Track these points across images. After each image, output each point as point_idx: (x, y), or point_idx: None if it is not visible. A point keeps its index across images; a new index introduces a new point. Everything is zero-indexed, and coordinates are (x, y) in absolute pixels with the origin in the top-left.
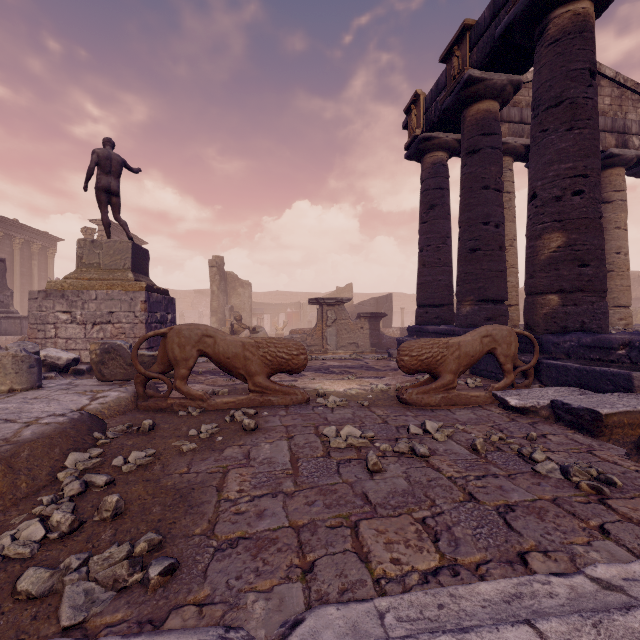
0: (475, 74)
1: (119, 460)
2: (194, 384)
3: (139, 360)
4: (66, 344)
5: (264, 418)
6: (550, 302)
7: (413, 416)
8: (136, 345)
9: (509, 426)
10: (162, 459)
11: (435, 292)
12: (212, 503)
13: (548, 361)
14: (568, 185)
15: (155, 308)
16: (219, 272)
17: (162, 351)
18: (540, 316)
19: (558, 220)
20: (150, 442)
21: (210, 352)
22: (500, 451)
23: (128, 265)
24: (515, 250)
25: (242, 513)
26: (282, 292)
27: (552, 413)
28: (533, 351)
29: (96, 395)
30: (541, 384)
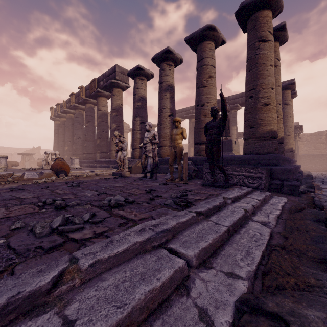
0: (60, 114)
1: None
2: None
3: None
4: None
5: None
6: (66, 156)
7: None
8: None
9: None
10: None
11: None
12: None
13: None
14: (68, 140)
15: None
16: None
17: None
18: (65, 158)
19: (67, 145)
20: None
21: None
22: None
23: None
24: None
25: None
26: None
27: None
28: None
29: None
30: None
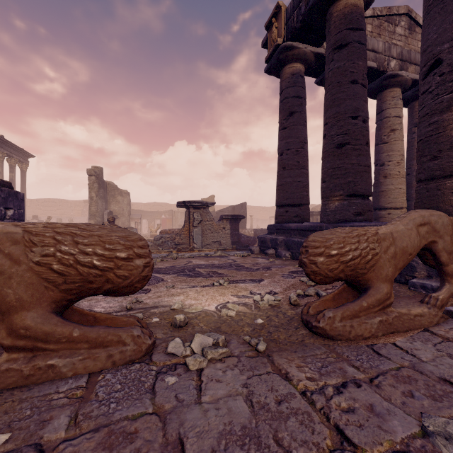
0: None
1: None
2: None
3: None
4: None
5: None
6: None
7: (369, 383)
8: None
9: None
10: None
11: (295, 192)
12: None
13: None
14: None
15: None
16: (98, 180)
17: None
18: (450, 203)
19: None
20: None
21: None
22: None
23: None
24: None
25: None
26: (159, 203)
27: None
28: None
29: None
30: None
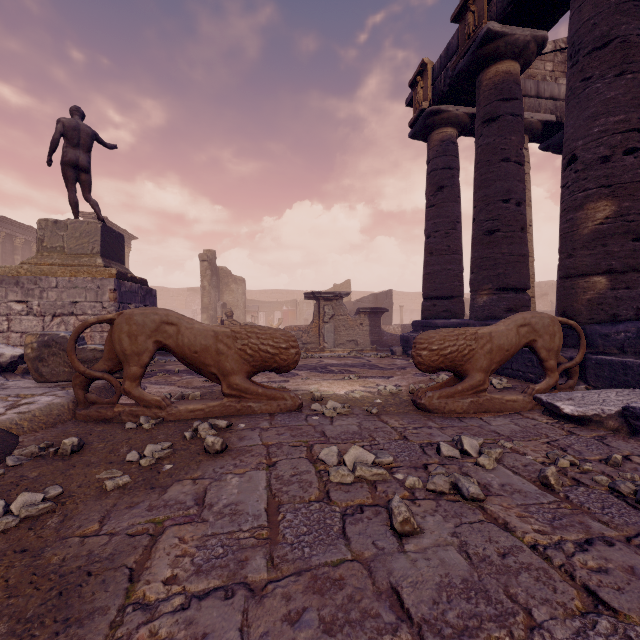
0: (495, 28)
1: None
2: (163, 386)
3: (89, 356)
4: (21, 339)
5: (239, 433)
6: (596, 285)
7: (438, 428)
8: (73, 335)
9: (571, 442)
10: (68, 505)
11: (444, 283)
12: (109, 614)
13: (598, 356)
14: (619, 142)
15: (128, 299)
16: (210, 267)
17: (109, 343)
18: (582, 303)
19: (606, 185)
20: (64, 473)
21: (172, 344)
22: (582, 486)
23: (97, 249)
24: (531, 237)
25: None
26: (278, 290)
27: (623, 424)
28: (572, 345)
29: (19, 401)
30: (587, 385)
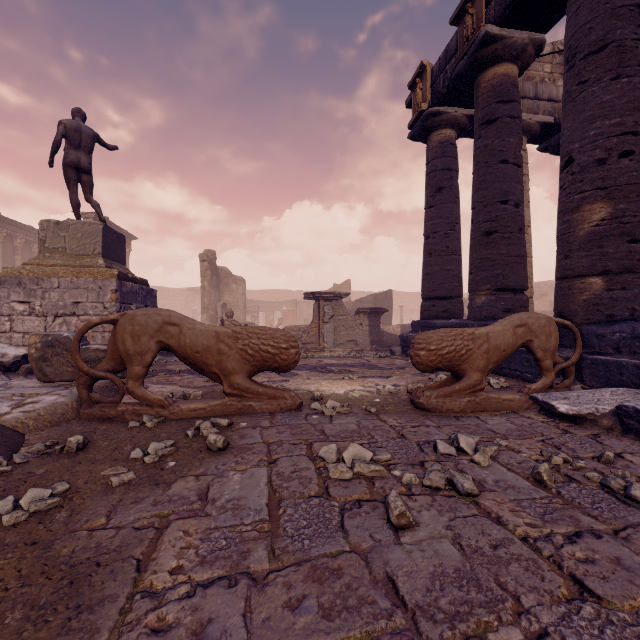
0: (493, 31)
1: (5, 504)
2: (165, 385)
3: (92, 356)
4: (23, 339)
5: (240, 431)
6: (592, 286)
7: (436, 427)
8: (77, 335)
9: (565, 441)
10: (75, 500)
11: (443, 283)
12: (118, 602)
13: (594, 356)
14: (614, 145)
15: (129, 299)
16: (210, 267)
17: (112, 343)
18: (578, 303)
19: (602, 187)
20: (70, 470)
21: (174, 344)
22: (574, 482)
23: (98, 250)
24: (529, 238)
25: (165, 630)
26: (278, 290)
27: (617, 422)
28: (569, 345)
29: (24, 400)
30: (583, 384)
